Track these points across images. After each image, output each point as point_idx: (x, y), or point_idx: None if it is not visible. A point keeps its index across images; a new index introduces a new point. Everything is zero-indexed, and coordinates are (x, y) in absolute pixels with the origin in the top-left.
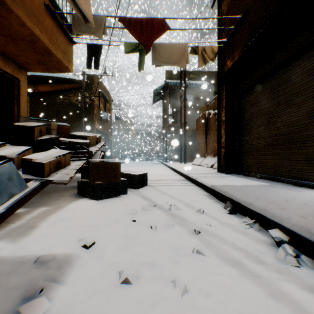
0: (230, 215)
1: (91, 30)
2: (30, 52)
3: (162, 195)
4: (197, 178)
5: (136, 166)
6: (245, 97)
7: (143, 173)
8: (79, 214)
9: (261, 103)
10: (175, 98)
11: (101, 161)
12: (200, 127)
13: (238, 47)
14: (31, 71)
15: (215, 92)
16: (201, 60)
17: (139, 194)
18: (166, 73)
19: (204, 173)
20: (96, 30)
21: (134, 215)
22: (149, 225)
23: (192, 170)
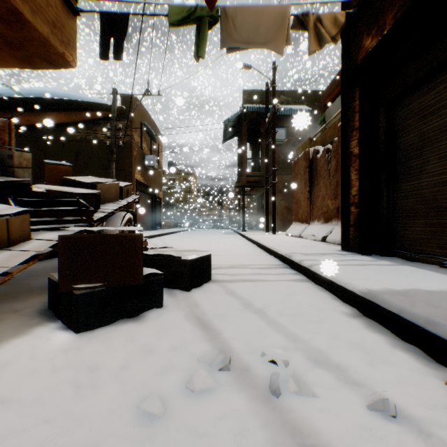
0: None
1: None
2: None
3: (244, 312)
4: (313, 265)
5: (197, 238)
6: (404, 104)
7: (201, 257)
8: None
9: None
10: (257, 134)
11: (129, 231)
12: (299, 175)
13: (394, 3)
14: (0, 67)
15: (323, 120)
16: (314, 39)
17: (190, 306)
18: (243, 95)
19: (319, 254)
20: None
21: (152, 433)
22: None
23: (291, 245)
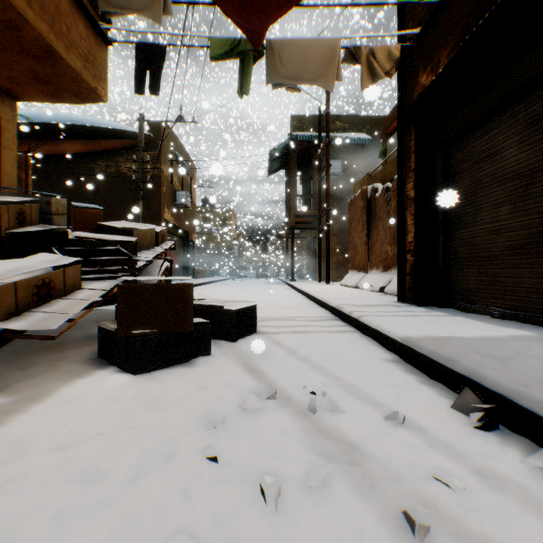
0: (483, 433)
1: (138, 3)
2: (12, 52)
3: (290, 359)
4: (362, 316)
5: (238, 289)
6: (459, 147)
7: (246, 307)
8: (69, 427)
9: (503, 156)
10: (308, 166)
11: (165, 280)
12: (356, 216)
13: (448, 42)
14: (24, 101)
15: (384, 152)
16: (366, 74)
17: (237, 354)
18: (292, 120)
19: (372, 305)
20: (149, 3)
21: (217, 433)
22: (258, 479)
23: (344, 296)
